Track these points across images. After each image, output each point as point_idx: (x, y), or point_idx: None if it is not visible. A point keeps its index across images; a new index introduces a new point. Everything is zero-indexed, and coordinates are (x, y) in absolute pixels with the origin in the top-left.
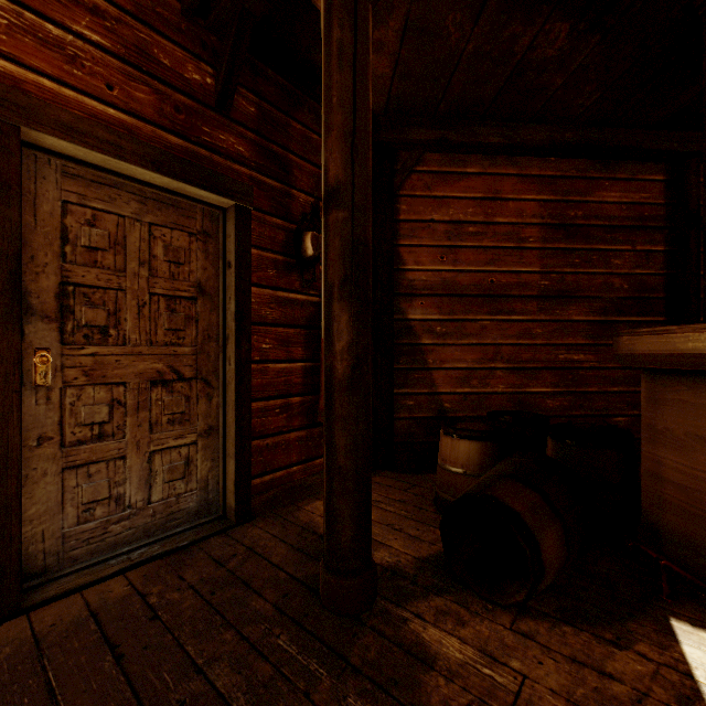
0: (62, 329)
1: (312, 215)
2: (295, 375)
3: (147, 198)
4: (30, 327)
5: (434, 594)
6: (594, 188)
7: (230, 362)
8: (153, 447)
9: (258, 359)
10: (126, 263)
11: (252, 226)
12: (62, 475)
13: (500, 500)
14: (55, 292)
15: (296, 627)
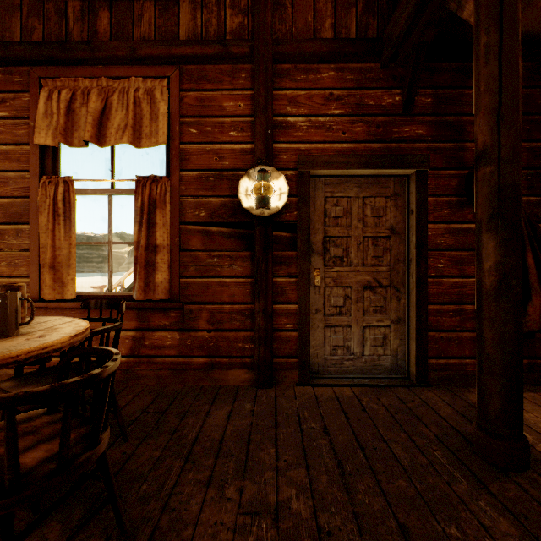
0: (324, 259)
1: None
2: (467, 288)
3: (361, 183)
4: (312, 258)
5: None
6: None
7: (411, 276)
8: (365, 324)
9: (433, 274)
10: (351, 222)
11: (428, 182)
12: (324, 329)
13: None
14: (321, 242)
15: (448, 451)
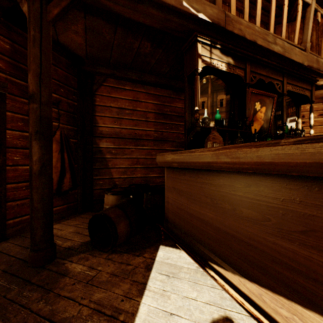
0: None
1: None
2: None
3: None
4: None
5: (82, 253)
6: (173, 101)
7: None
8: None
9: (11, 164)
10: None
11: (7, 101)
12: None
13: (106, 214)
14: None
15: (11, 275)
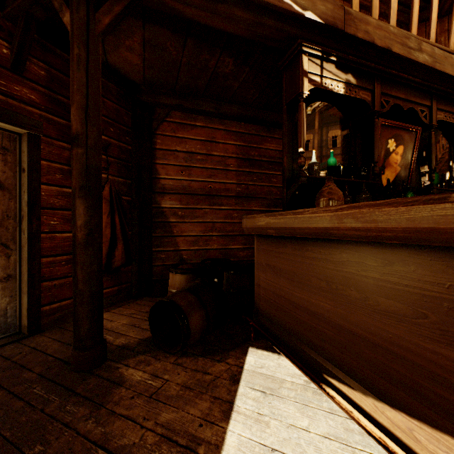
0: None
1: None
2: None
3: None
4: None
5: (141, 354)
6: (263, 141)
7: (24, 233)
8: None
9: (47, 230)
10: None
11: (42, 146)
12: None
13: (174, 301)
14: None
15: (49, 382)
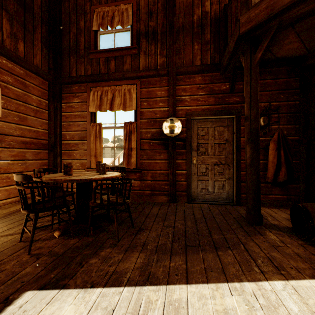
0: (197, 152)
1: (265, 110)
2: None
3: (213, 121)
4: (192, 152)
5: (281, 231)
6: None
7: (234, 160)
8: (214, 179)
9: (243, 159)
10: (209, 137)
11: (241, 120)
12: (197, 181)
13: (304, 206)
14: (196, 145)
15: (235, 220)
